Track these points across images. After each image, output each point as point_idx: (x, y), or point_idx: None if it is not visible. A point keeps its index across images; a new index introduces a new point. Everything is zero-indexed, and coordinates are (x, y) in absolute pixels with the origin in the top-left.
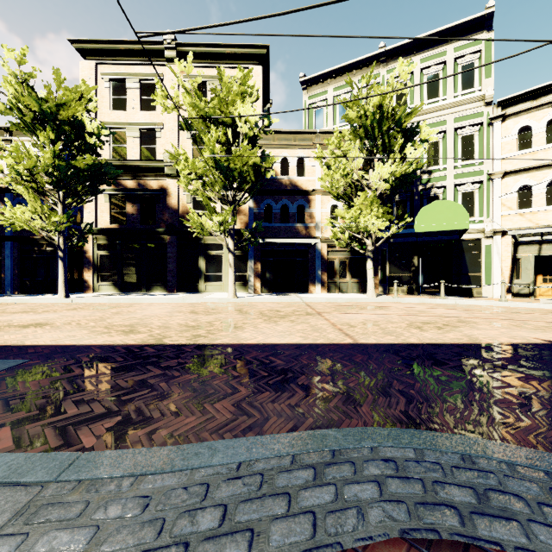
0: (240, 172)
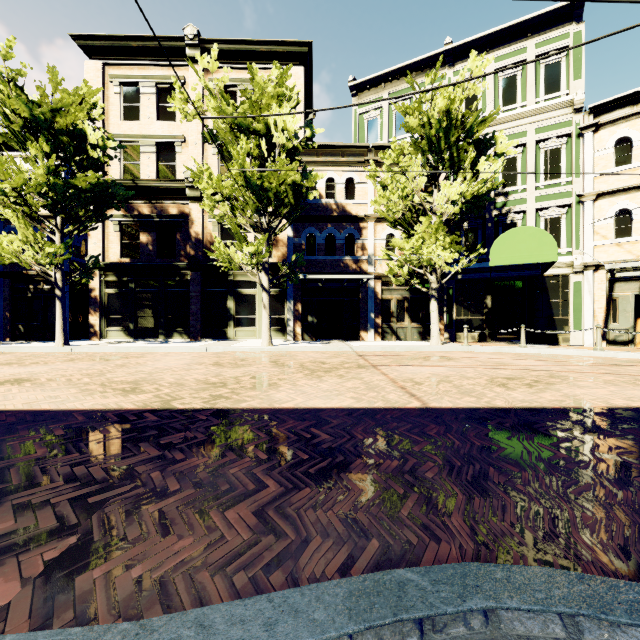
0: (276, 193)
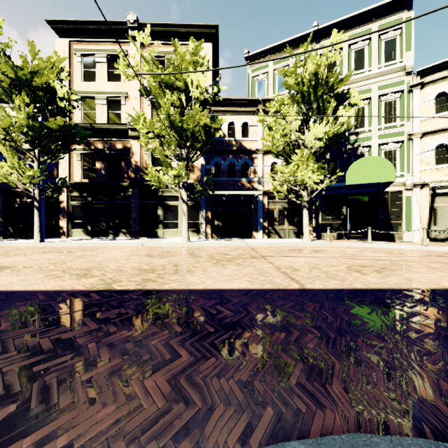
0: (192, 132)
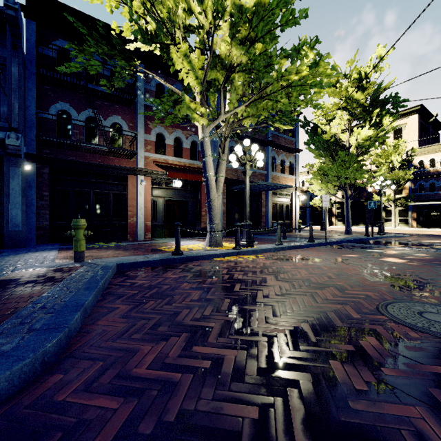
0: (395, 179)
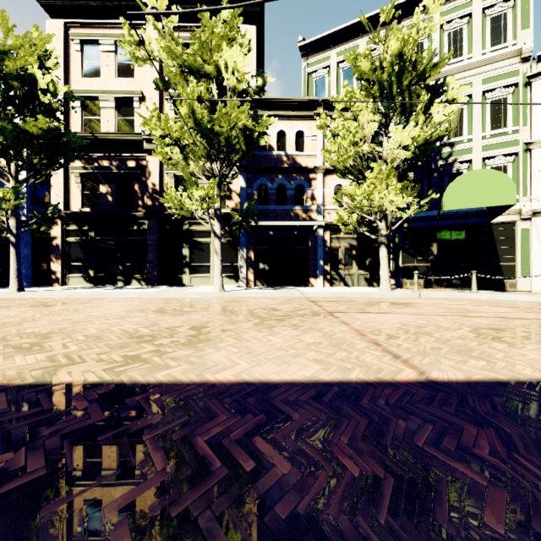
0: (227, 138)
